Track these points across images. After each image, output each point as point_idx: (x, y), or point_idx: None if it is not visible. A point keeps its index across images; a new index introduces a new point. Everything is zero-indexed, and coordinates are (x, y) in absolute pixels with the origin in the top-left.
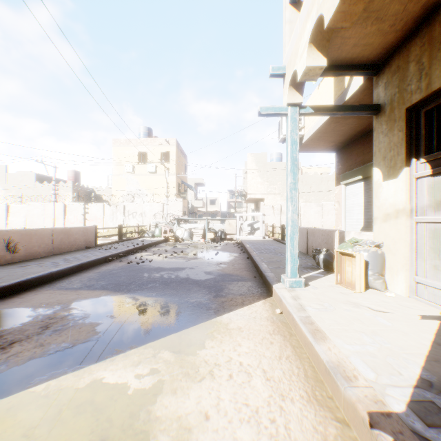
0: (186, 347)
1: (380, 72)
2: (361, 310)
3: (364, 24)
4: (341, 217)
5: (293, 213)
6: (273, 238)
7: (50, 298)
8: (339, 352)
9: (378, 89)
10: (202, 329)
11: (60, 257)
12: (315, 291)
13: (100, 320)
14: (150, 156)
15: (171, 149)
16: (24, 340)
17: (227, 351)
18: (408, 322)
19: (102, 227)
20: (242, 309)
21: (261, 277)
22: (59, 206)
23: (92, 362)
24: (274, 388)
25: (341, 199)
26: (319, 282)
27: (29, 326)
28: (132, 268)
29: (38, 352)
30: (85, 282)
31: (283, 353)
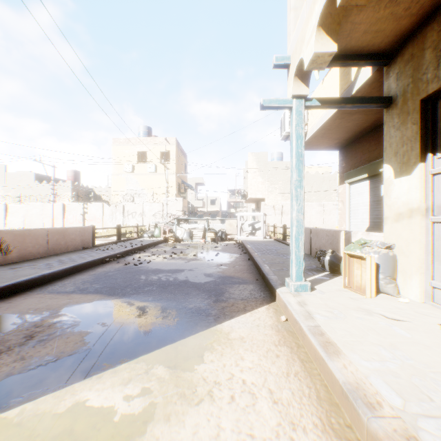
0: (182, 361)
1: (391, 62)
2: (374, 318)
3: (377, 7)
4: (345, 217)
5: (298, 212)
6: (274, 238)
7: (40, 302)
8: (356, 370)
9: (389, 81)
10: (201, 338)
11: (55, 258)
12: (323, 295)
13: (91, 329)
14: (150, 156)
15: (171, 149)
16: (4, 352)
17: (228, 365)
18: (428, 332)
19: (101, 227)
20: (244, 316)
21: (263, 279)
22: (58, 206)
23: (77, 379)
24: (283, 414)
25: (345, 198)
26: (325, 286)
27: (13, 336)
28: (129, 270)
29: (17, 367)
30: (78, 285)
31: (291, 368)
